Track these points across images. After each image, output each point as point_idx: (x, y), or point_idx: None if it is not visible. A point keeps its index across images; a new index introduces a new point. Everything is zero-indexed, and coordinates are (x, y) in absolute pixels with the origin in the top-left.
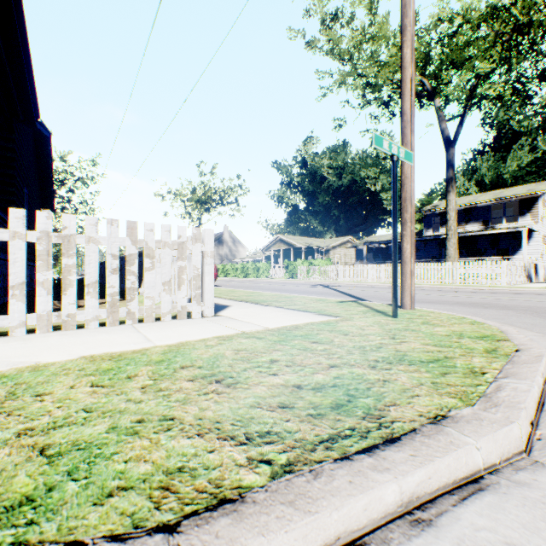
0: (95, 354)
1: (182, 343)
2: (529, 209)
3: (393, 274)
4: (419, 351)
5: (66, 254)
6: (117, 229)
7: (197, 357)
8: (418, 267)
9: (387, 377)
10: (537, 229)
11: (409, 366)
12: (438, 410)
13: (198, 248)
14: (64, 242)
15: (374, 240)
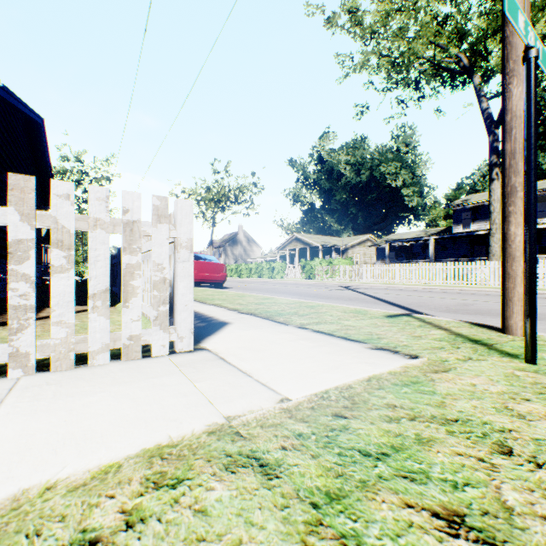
0: None
1: (16, 508)
2: None
3: (529, 278)
4: None
5: None
6: None
7: None
8: (456, 267)
9: None
10: None
11: None
12: None
13: (162, 232)
14: None
15: (396, 238)
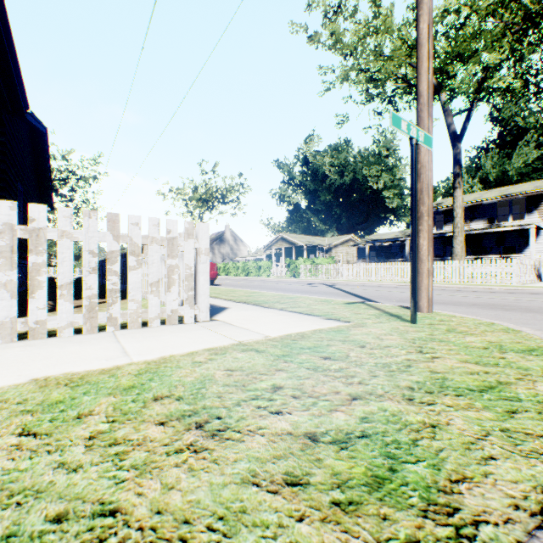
0: (51, 375)
1: (165, 358)
2: (536, 206)
3: (412, 273)
4: (461, 373)
5: (34, 251)
6: (96, 223)
7: (179, 380)
8: None
9: (435, 419)
10: None
11: (458, 398)
12: (540, 494)
13: (191, 245)
14: (32, 237)
15: (376, 238)
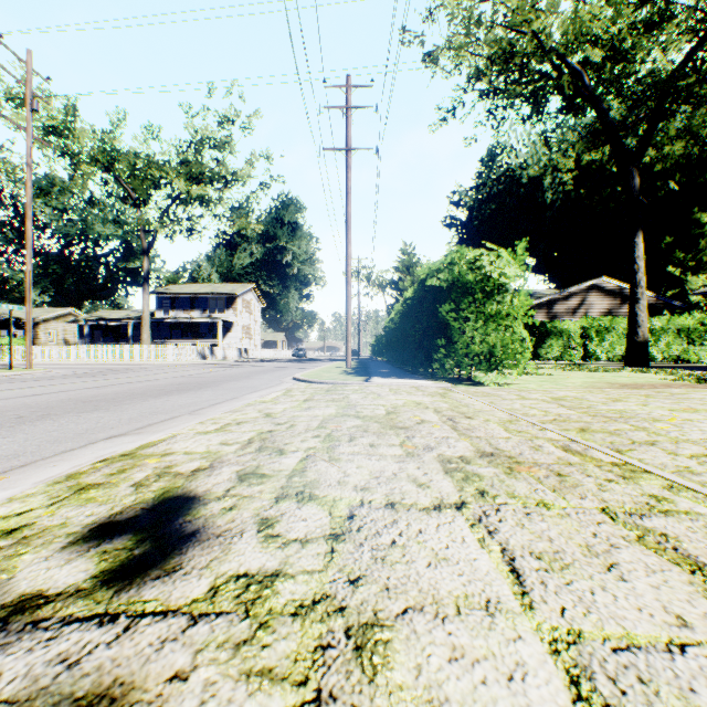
0: None
1: None
2: (232, 305)
3: (11, 354)
4: None
5: None
6: None
7: None
8: (117, 348)
9: None
10: (235, 320)
11: None
12: None
13: None
14: None
15: (105, 315)
